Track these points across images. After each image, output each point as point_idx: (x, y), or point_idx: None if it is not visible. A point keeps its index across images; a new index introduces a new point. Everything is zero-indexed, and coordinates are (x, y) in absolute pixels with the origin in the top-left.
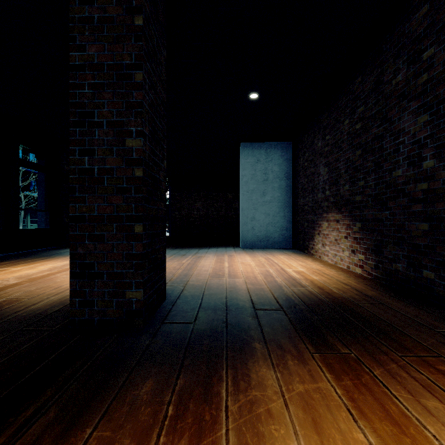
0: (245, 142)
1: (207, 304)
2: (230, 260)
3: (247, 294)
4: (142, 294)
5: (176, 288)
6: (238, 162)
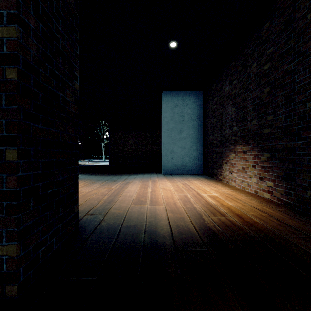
0: (165, 90)
1: (122, 242)
2: (153, 185)
3: (168, 226)
4: (16, 249)
5: (95, 219)
6: (161, 108)
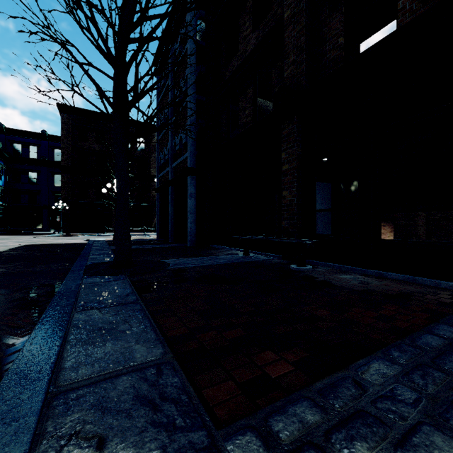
0: None
1: None
2: None
3: None
4: None
5: None
6: None
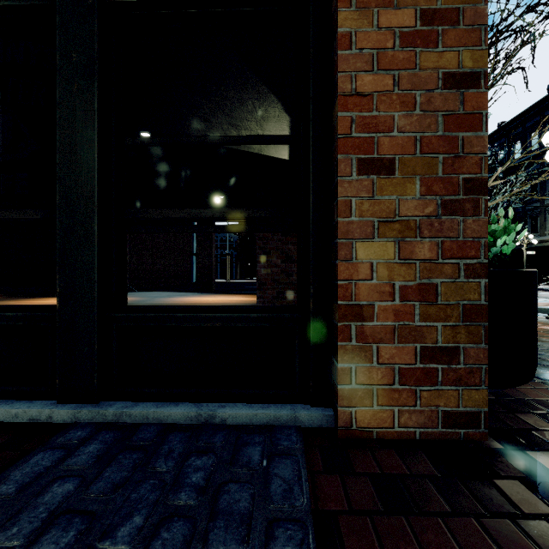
0: None
1: None
2: None
3: None
4: None
5: None
6: None
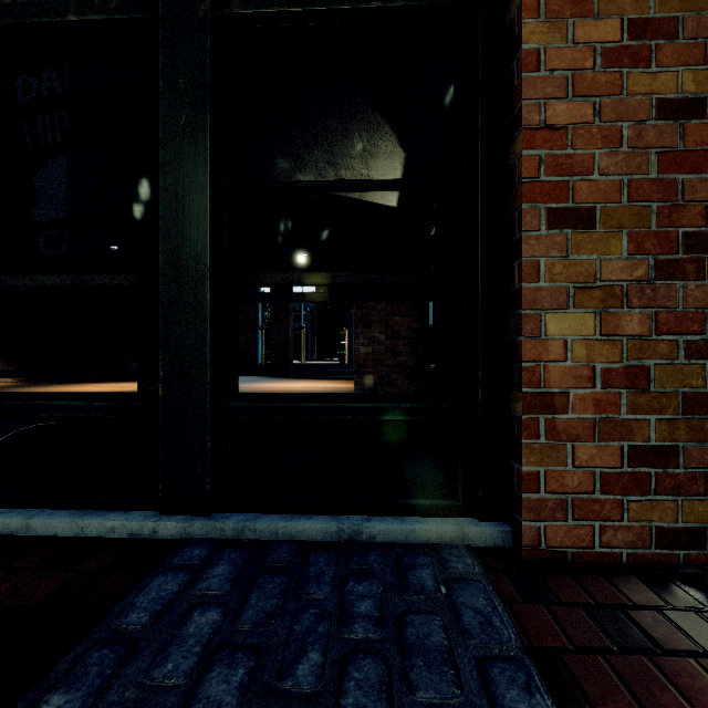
0: None
1: None
2: None
3: None
4: None
5: None
6: None
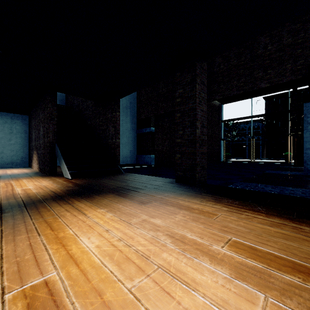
0: None
1: None
2: None
3: None
4: None
5: None
6: None
